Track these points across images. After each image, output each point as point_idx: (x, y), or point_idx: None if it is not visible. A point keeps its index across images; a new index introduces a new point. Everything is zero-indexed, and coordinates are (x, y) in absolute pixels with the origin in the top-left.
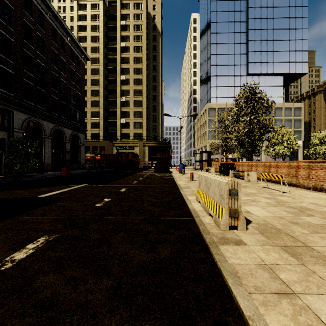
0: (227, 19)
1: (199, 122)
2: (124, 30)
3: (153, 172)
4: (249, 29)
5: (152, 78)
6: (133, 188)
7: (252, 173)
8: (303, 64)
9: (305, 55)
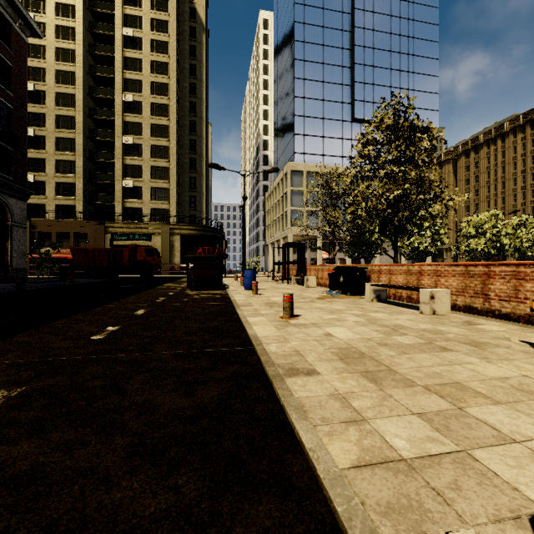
0: (322, 21)
1: (274, 196)
2: (130, 5)
3: (185, 288)
4: (356, 45)
5: (189, 108)
6: (53, 383)
7: (440, 293)
8: (432, 113)
9: (434, 100)
